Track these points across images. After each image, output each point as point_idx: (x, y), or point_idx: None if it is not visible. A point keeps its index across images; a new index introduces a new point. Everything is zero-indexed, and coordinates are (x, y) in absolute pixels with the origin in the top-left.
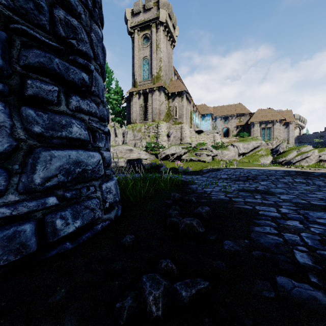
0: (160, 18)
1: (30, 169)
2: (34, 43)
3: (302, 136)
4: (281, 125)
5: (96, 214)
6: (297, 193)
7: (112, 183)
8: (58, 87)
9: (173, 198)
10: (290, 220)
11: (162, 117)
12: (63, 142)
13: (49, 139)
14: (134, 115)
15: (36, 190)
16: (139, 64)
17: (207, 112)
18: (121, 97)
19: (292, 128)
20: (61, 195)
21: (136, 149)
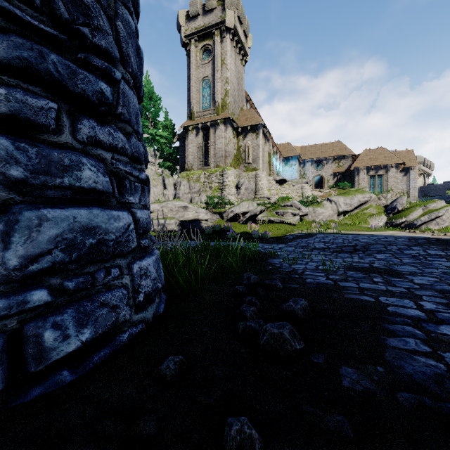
0: (226, 22)
1: (0, 242)
2: (12, 26)
3: (428, 187)
4: (398, 171)
5: (119, 315)
6: (438, 273)
7: (150, 260)
8: (57, 104)
9: (247, 282)
10: (445, 325)
11: (229, 161)
12: (65, 195)
13: (40, 189)
14: (190, 158)
15: (10, 278)
16: (197, 88)
17: (292, 154)
18: (173, 134)
19: (413, 175)
20: (58, 285)
21: (193, 206)
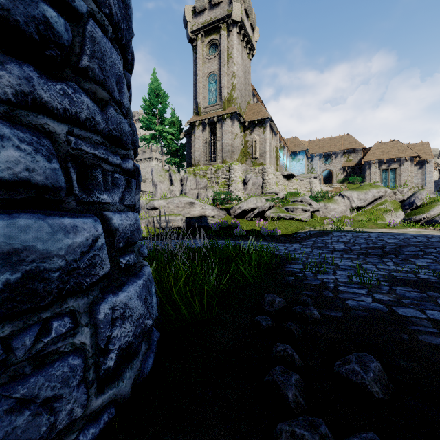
0: (233, 15)
1: None
2: None
3: None
4: (413, 164)
5: (59, 416)
6: None
7: (133, 289)
8: None
9: (271, 307)
10: None
11: (236, 156)
12: None
13: None
14: (197, 154)
15: None
16: (204, 83)
17: (300, 149)
18: (180, 130)
19: (429, 168)
20: None
21: (199, 202)
